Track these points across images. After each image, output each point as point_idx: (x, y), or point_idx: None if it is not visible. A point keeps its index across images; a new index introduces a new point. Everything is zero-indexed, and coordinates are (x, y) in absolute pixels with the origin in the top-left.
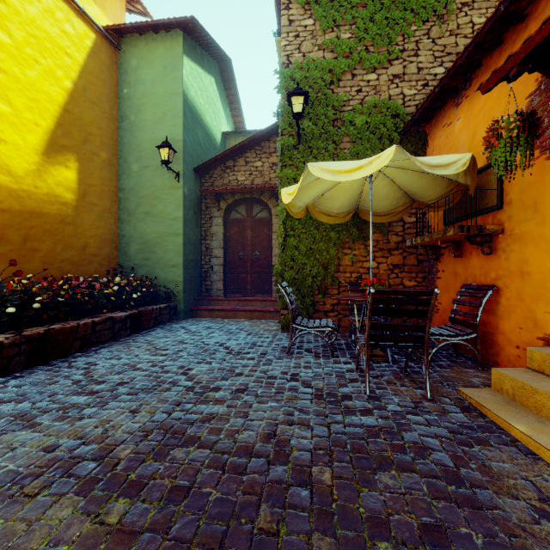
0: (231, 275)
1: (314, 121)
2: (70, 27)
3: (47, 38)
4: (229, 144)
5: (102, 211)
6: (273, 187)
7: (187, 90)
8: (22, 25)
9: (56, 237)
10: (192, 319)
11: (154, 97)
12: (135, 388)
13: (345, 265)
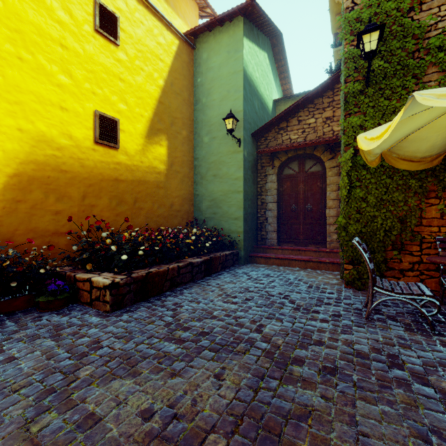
0: (284, 226)
1: (387, 59)
2: (162, 39)
3: (148, 50)
4: (278, 110)
5: (183, 177)
6: (329, 140)
7: (246, 67)
8: (133, 45)
9: (153, 198)
10: (251, 264)
11: (220, 79)
12: (215, 343)
13: (429, 217)
